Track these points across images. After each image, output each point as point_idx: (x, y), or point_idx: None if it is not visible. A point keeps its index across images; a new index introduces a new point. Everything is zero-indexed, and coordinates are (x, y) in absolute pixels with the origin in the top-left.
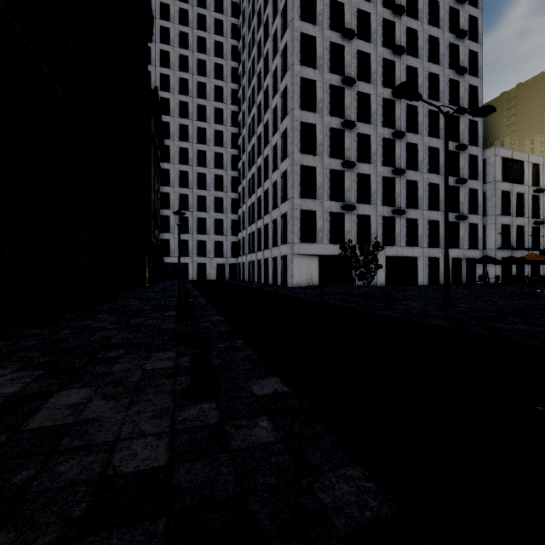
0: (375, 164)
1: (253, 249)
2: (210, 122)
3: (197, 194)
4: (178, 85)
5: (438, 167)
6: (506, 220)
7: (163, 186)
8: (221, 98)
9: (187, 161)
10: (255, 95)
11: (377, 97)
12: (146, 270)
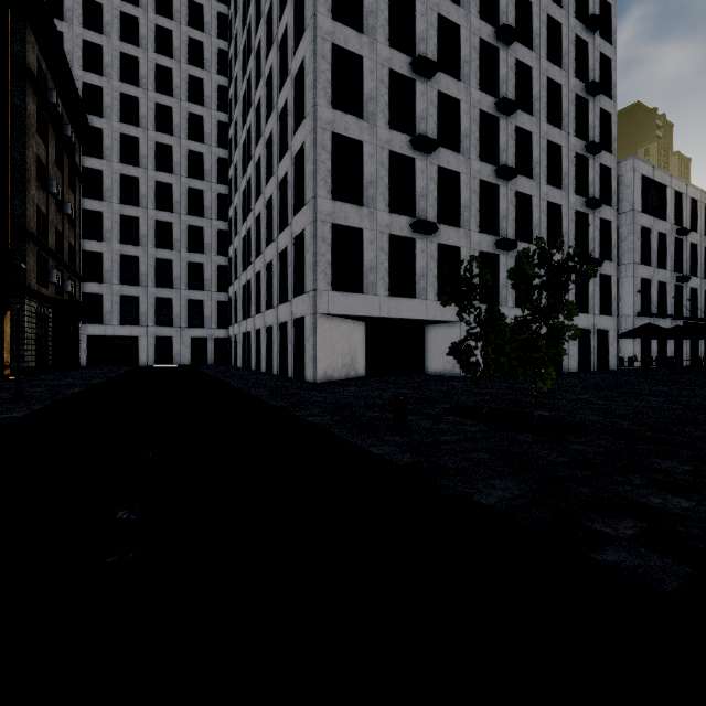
0: (468, 156)
1: (249, 312)
2: (180, 97)
3: (156, 218)
4: (119, 24)
5: (561, 177)
6: (646, 272)
7: (90, 198)
8: (201, 61)
9: (137, 159)
10: (252, 37)
11: (471, 34)
12: (5, 347)
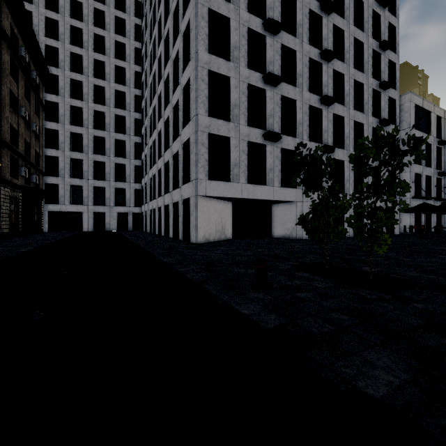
0: (301, 89)
1: (154, 196)
2: (110, 55)
3: (94, 134)
4: (69, 7)
5: (363, 105)
6: (418, 169)
7: (50, 121)
8: (123, 31)
9: (81, 96)
10: (156, 12)
11: (303, 6)
12: None
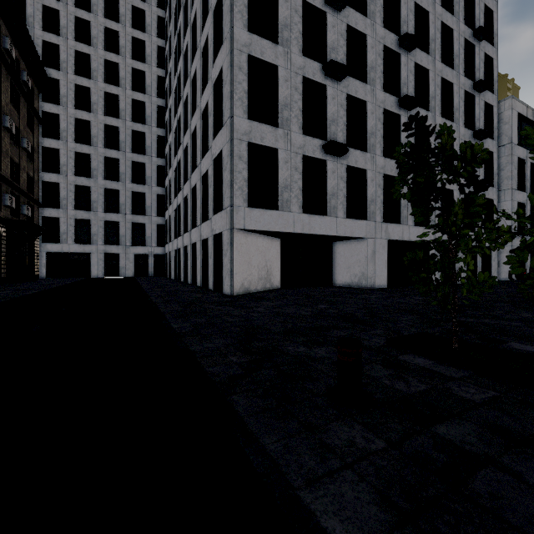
0: (374, 86)
1: (180, 232)
2: (125, 55)
3: (105, 155)
4: None
5: (452, 111)
6: (521, 196)
7: (49, 138)
8: (143, 26)
9: (89, 106)
10: None
11: None
12: None
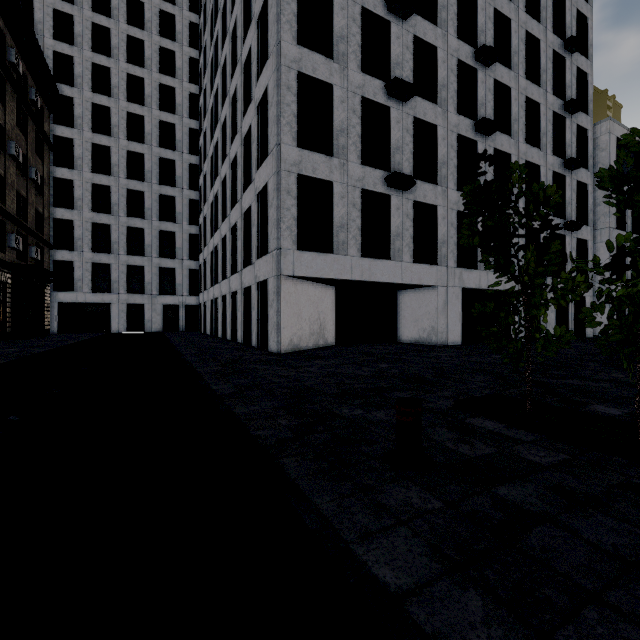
0: (446, 108)
1: (217, 279)
2: (152, 68)
3: (128, 187)
4: None
5: (539, 136)
6: None
7: (61, 167)
8: (172, 33)
9: (109, 129)
10: None
11: None
12: None
